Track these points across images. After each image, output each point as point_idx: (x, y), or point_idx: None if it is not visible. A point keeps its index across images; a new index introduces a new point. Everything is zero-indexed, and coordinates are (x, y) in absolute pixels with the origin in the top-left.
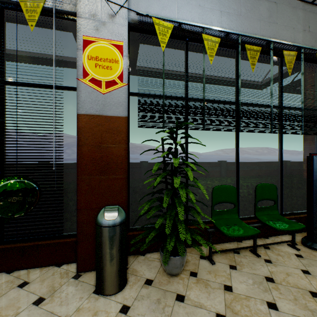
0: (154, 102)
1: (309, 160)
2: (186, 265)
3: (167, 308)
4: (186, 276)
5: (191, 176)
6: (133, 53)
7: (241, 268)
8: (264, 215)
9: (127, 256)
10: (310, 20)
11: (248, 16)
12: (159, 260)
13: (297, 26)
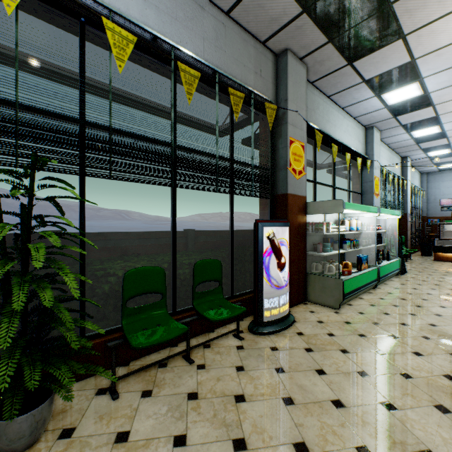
0: None
1: (255, 228)
2: (61, 419)
3: None
4: (50, 442)
5: (41, 258)
6: None
7: (159, 391)
8: (206, 302)
9: None
10: (262, 63)
11: (188, 26)
12: None
13: (248, 65)
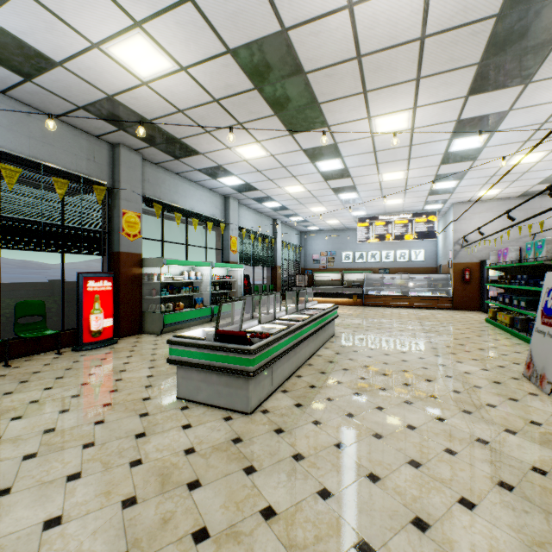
0: None
1: (77, 278)
2: None
3: None
4: None
5: None
6: None
7: None
8: (28, 330)
9: None
10: (97, 151)
11: (13, 129)
12: None
13: (81, 154)
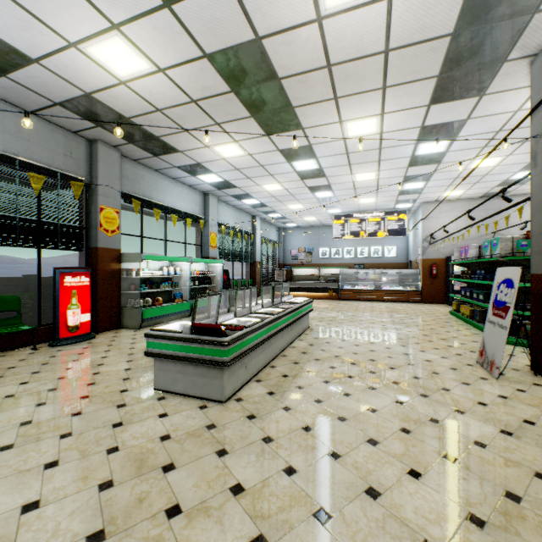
0: None
1: (54, 273)
2: None
3: None
4: None
5: None
6: None
7: None
8: (3, 326)
9: None
10: (74, 147)
11: None
12: None
13: (57, 149)
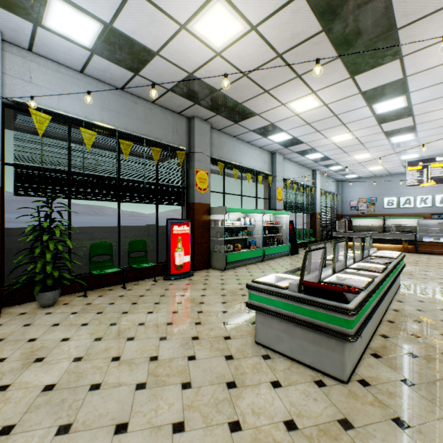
0: (33, 175)
1: (166, 223)
2: (63, 302)
3: (36, 318)
4: (60, 305)
5: (59, 233)
6: (10, 117)
7: (107, 295)
8: (136, 262)
9: (1, 304)
10: (178, 125)
11: (127, 115)
12: (37, 304)
13: (168, 128)
